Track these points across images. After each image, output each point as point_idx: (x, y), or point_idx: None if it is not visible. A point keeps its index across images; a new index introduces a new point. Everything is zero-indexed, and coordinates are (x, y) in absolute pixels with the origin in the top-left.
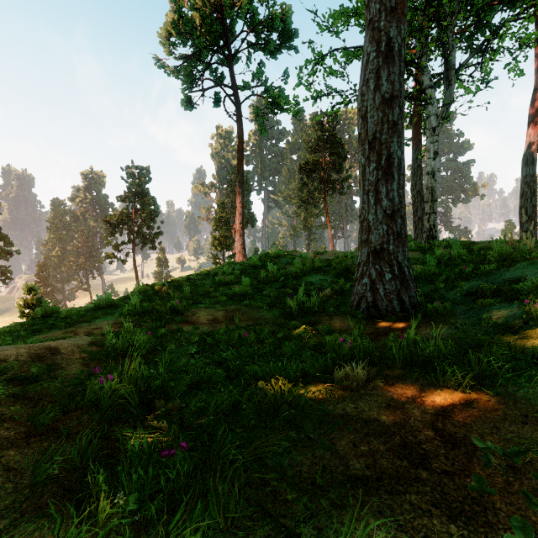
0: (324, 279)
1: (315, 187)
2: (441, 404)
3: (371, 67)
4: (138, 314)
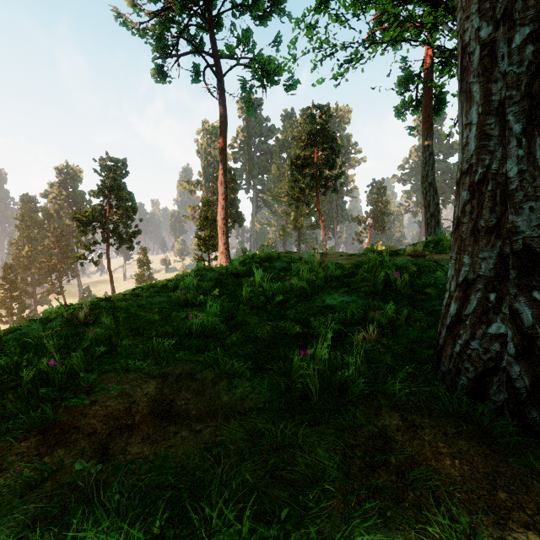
0: (353, 302)
1: (307, 184)
2: None
3: None
4: None
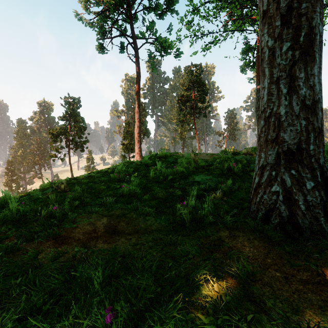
0: (210, 179)
1: (188, 112)
2: None
3: None
4: (15, 220)
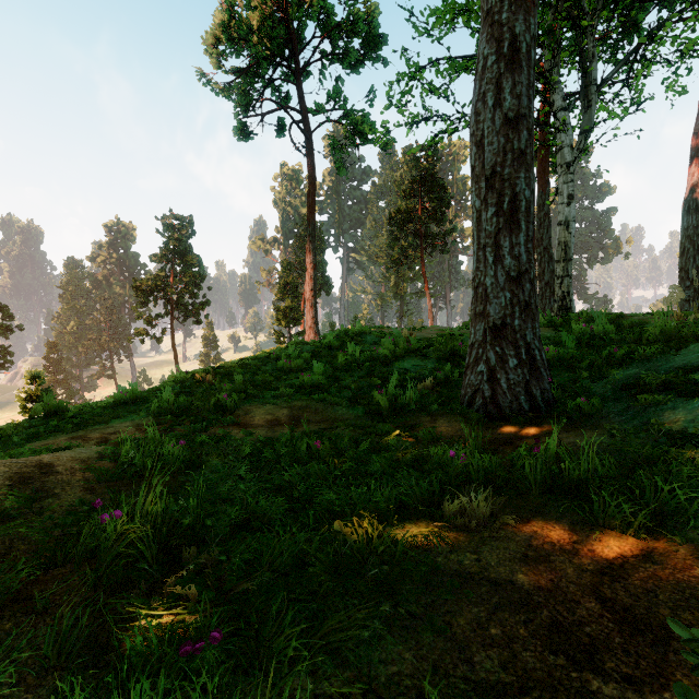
0: (424, 365)
1: (409, 243)
2: (605, 556)
3: (490, 76)
4: (171, 413)
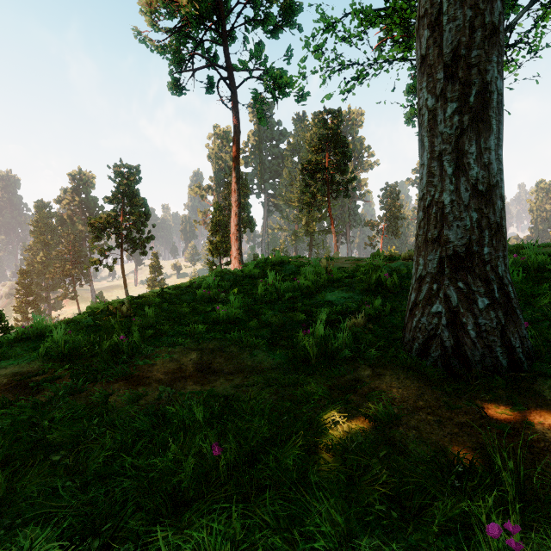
0: (349, 297)
1: (318, 189)
2: None
3: None
4: (62, 356)
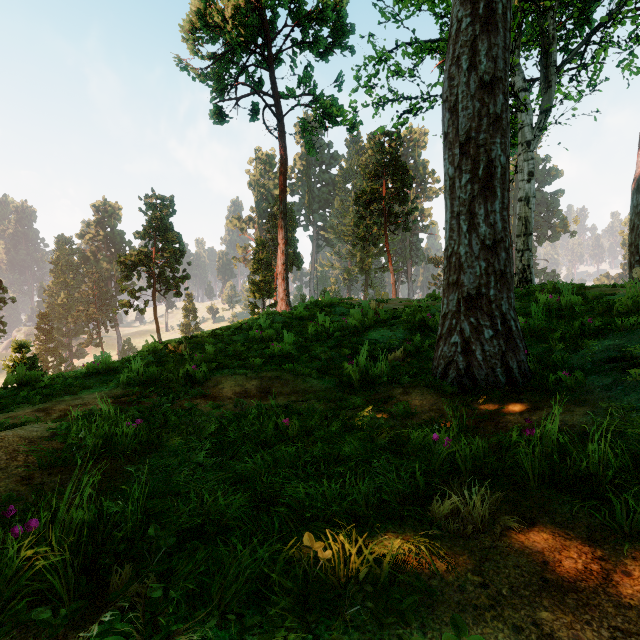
0: (393, 335)
1: (374, 222)
2: None
3: (464, 38)
4: (141, 384)
